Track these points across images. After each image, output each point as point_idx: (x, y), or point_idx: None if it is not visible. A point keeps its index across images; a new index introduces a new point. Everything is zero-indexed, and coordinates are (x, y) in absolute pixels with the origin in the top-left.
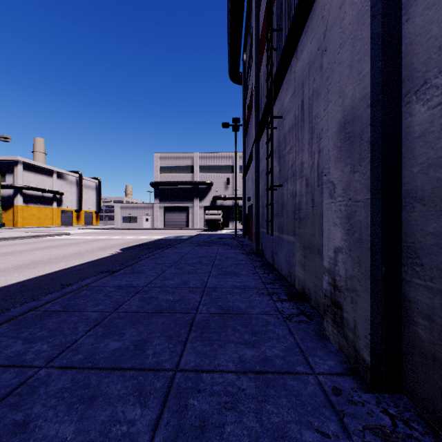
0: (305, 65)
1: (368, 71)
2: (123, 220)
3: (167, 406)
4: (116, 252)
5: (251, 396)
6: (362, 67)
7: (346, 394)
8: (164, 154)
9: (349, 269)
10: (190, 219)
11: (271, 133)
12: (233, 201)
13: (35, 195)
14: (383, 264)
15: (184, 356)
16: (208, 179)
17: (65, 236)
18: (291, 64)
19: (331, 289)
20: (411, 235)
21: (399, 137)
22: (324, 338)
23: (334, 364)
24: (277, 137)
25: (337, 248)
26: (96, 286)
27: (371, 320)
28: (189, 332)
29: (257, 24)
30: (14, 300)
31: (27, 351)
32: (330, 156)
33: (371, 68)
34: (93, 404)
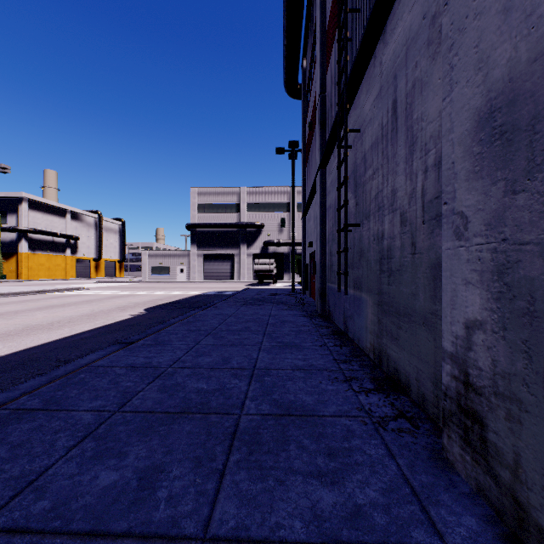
0: (400, 48)
1: None
2: (152, 271)
3: None
4: (139, 313)
5: None
6: (537, 1)
7: None
8: (202, 189)
9: (503, 361)
10: (236, 270)
11: (345, 153)
12: (289, 247)
13: (44, 240)
14: None
15: (219, 503)
16: (258, 220)
17: (78, 291)
18: (374, 53)
19: (459, 388)
20: None
21: None
22: (446, 464)
23: (477, 524)
24: (352, 159)
25: (472, 321)
26: (100, 365)
27: None
28: (229, 451)
29: (322, 14)
30: None
31: None
32: (456, 171)
33: None
34: None
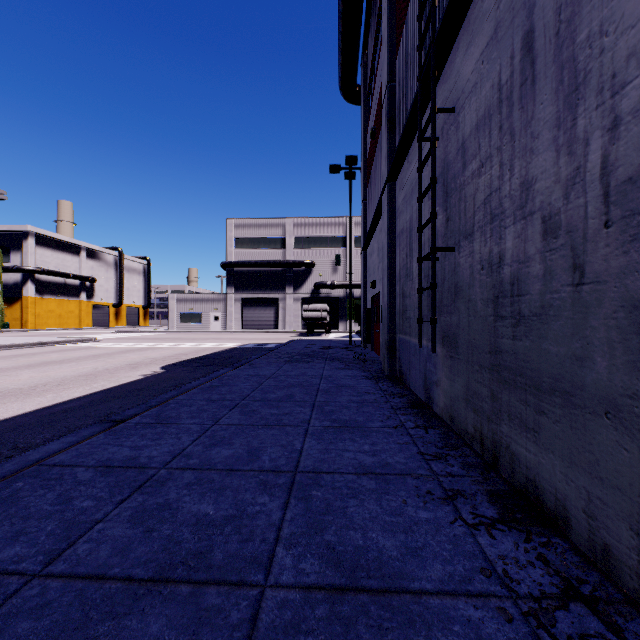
0: None
1: None
2: (181, 319)
3: None
4: (153, 372)
5: None
6: None
7: None
8: (241, 220)
9: None
10: (281, 318)
11: (433, 142)
12: (345, 290)
13: (54, 282)
14: None
15: None
16: (308, 257)
17: (88, 344)
18: None
19: None
20: None
21: None
22: None
23: None
24: (439, 156)
25: None
26: (58, 463)
27: None
28: None
29: None
30: None
31: None
32: None
33: None
34: None
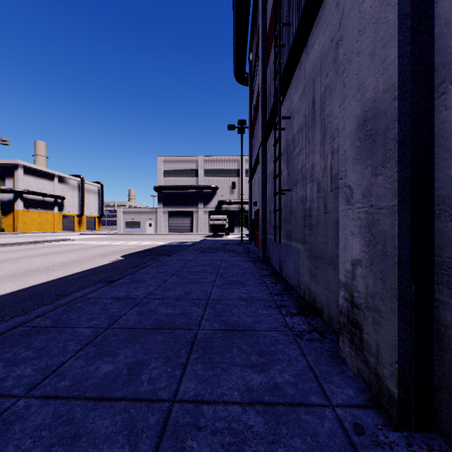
0: (316, 60)
1: (394, 58)
2: (125, 225)
3: (161, 449)
4: (117, 259)
5: (260, 436)
6: (387, 54)
7: (370, 432)
8: (167, 157)
9: (371, 285)
10: (195, 225)
11: (279, 134)
12: (239, 205)
13: (36, 199)
14: (413, 281)
15: (183, 382)
16: (213, 183)
17: (65, 242)
18: (300, 60)
19: (348, 306)
20: (447, 249)
21: (431, 133)
22: (340, 359)
23: (353, 393)
24: (285, 138)
25: (355, 260)
26: (92, 297)
27: (398, 346)
28: (190, 352)
29: (263, 21)
30: (4, 313)
31: (8, 376)
32: (347, 157)
33: (398, 54)
34: (75, 446)
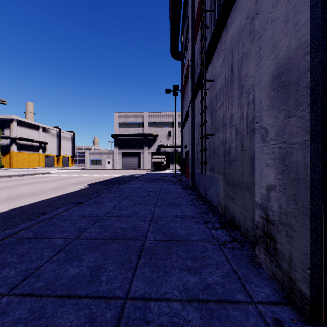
0: (235, 35)
1: (306, 20)
2: (91, 163)
3: None
4: (84, 187)
5: None
6: (299, 18)
7: (287, 326)
8: (121, 113)
9: (284, 206)
10: (141, 162)
11: (205, 93)
12: (173, 148)
13: (26, 144)
14: (323, 202)
15: (134, 282)
16: (155, 132)
17: (47, 175)
18: (221, 36)
19: (264, 222)
20: None
21: None
22: (257, 264)
23: (270, 292)
24: (209, 96)
25: (270, 186)
26: (64, 215)
27: (310, 255)
28: (139, 258)
29: (192, 11)
30: None
31: None
32: (262, 105)
33: (310, 16)
34: None
